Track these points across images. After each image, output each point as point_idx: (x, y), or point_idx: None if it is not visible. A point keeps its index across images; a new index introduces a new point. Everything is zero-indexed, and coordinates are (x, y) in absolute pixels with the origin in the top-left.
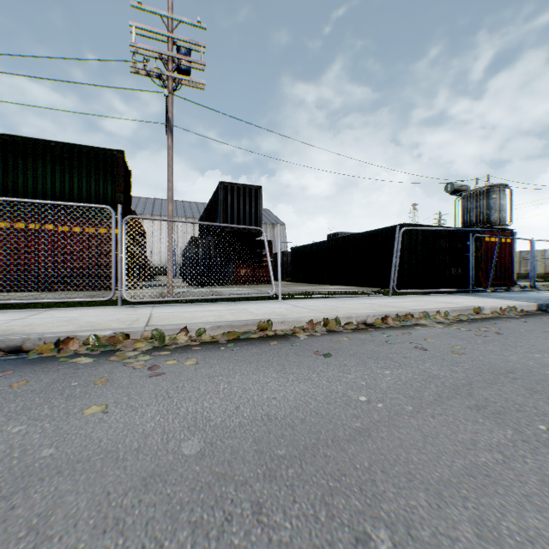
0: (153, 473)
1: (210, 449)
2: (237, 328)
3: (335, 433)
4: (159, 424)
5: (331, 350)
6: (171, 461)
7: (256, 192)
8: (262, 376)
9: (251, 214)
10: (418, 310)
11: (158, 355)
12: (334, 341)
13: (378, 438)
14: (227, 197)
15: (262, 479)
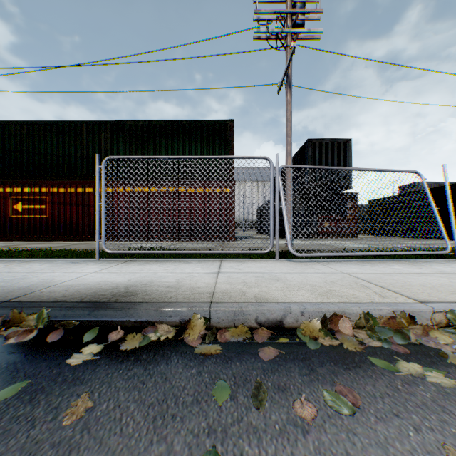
0: None
1: None
2: None
3: None
4: None
5: None
6: None
7: (344, 145)
8: None
9: None
10: None
11: None
12: None
13: None
14: (315, 153)
15: None
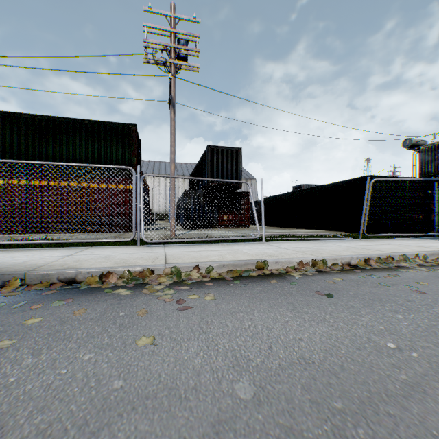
0: (219, 419)
1: (264, 395)
2: (238, 267)
3: (385, 386)
4: (205, 360)
5: (330, 290)
6: (231, 405)
7: (236, 153)
8: (278, 314)
9: (233, 171)
10: (397, 253)
11: (180, 289)
12: (328, 281)
13: (437, 397)
14: (213, 158)
15: (333, 438)
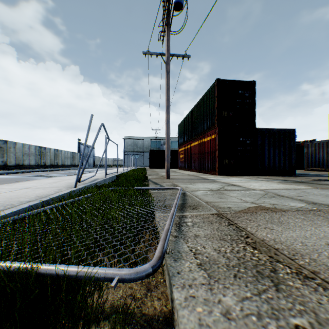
0: None
1: None
2: None
3: None
4: None
5: None
6: None
7: None
8: None
9: None
10: None
11: None
12: None
13: None
14: None
15: None
